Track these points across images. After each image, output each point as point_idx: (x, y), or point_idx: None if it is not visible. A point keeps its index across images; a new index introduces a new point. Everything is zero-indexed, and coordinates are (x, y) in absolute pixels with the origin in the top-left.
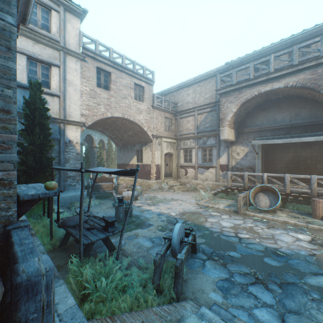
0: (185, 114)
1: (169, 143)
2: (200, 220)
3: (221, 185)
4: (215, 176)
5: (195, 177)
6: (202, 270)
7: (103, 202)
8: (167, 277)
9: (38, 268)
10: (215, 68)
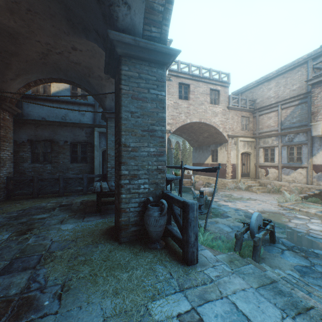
0: (265, 110)
1: (246, 142)
2: (281, 220)
3: (315, 188)
4: (305, 178)
5: (278, 178)
6: (279, 255)
7: (184, 195)
8: (246, 249)
9: (193, 202)
10: (306, 54)
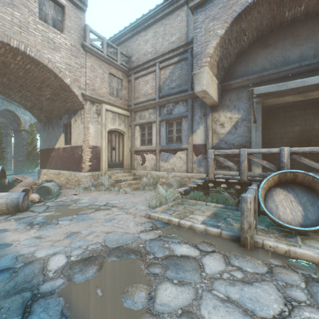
0: (142, 71)
1: (118, 114)
2: (125, 306)
3: (196, 177)
4: (186, 163)
5: (156, 167)
6: None
7: None
8: None
9: None
10: None
